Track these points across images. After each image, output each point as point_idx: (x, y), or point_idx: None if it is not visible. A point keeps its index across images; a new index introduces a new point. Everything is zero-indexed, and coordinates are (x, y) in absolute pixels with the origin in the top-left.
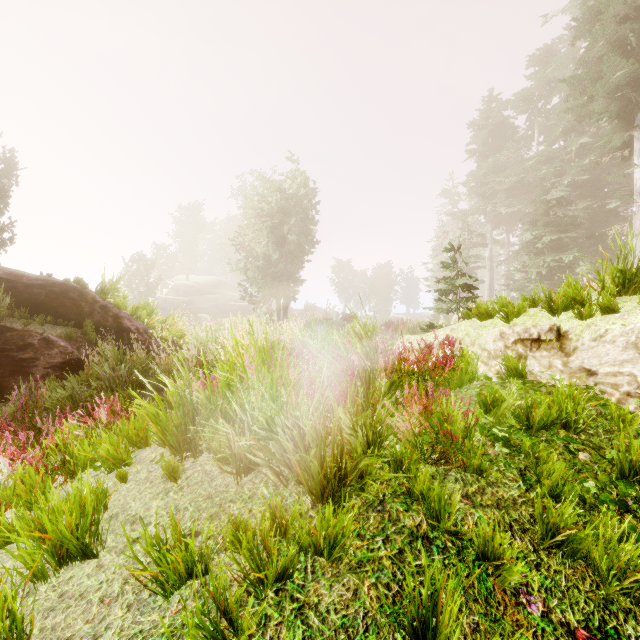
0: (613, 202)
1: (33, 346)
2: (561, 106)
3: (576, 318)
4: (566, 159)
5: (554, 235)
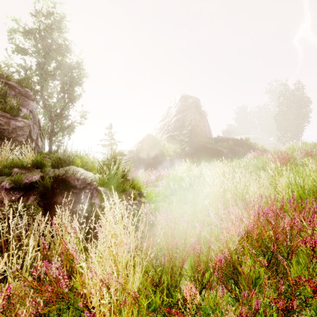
0: None
1: (237, 151)
2: None
3: None
4: None
5: None
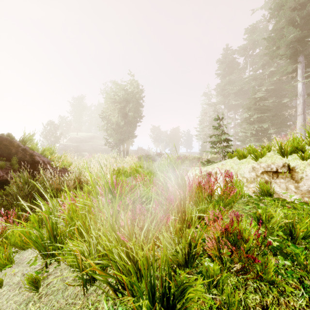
0: (285, 99)
1: None
2: (261, 53)
3: (300, 159)
4: (263, 78)
5: (259, 114)
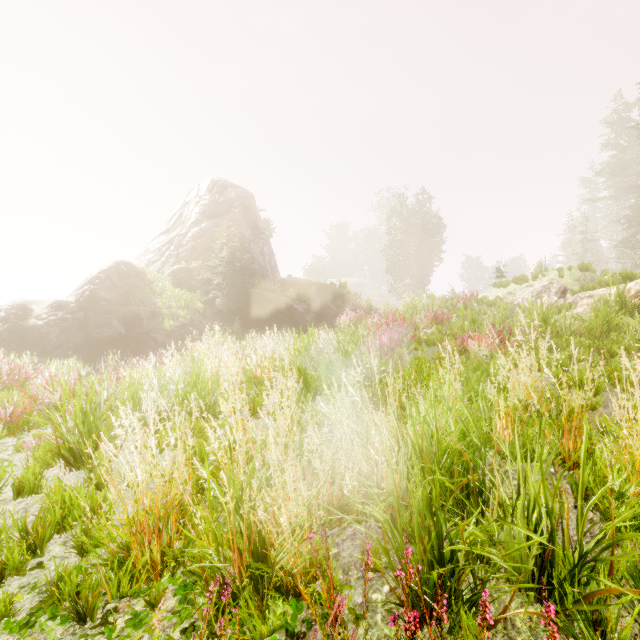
0: None
1: (325, 309)
2: None
3: (519, 285)
4: None
5: None
